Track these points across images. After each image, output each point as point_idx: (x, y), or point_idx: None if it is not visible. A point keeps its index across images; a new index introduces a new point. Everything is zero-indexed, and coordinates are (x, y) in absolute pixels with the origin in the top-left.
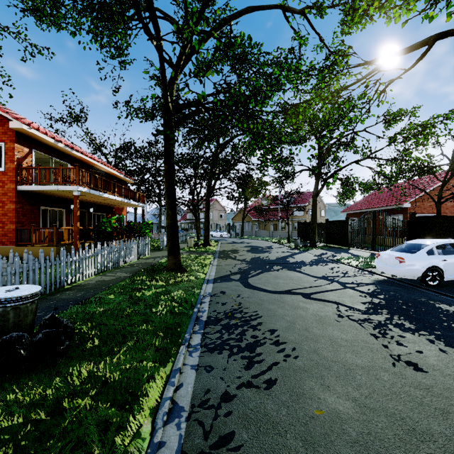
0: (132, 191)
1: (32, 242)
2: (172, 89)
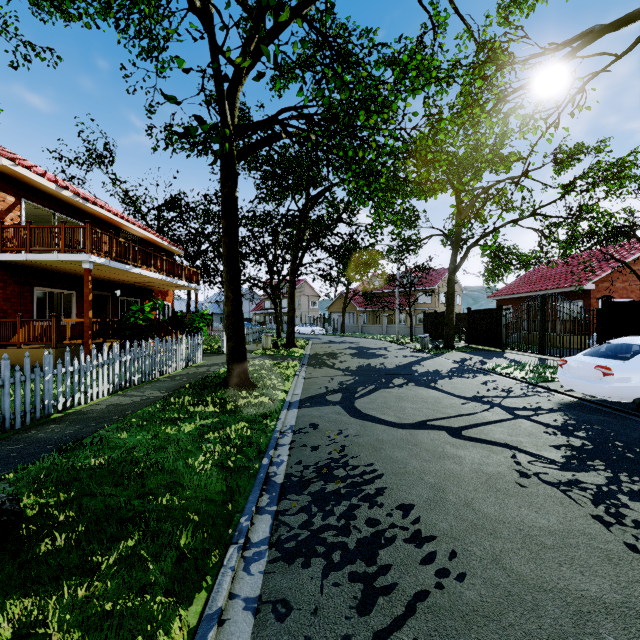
0: (179, 266)
1: (19, 341)
2: (233, 98)
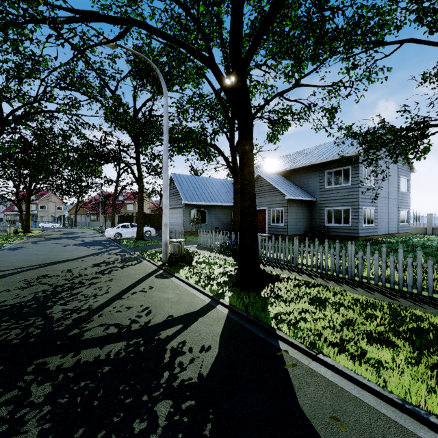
0: None
1: None
2: None
